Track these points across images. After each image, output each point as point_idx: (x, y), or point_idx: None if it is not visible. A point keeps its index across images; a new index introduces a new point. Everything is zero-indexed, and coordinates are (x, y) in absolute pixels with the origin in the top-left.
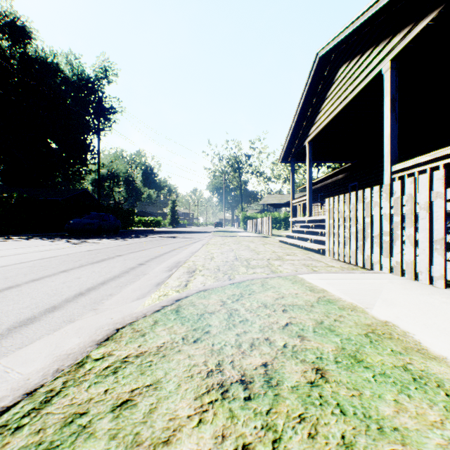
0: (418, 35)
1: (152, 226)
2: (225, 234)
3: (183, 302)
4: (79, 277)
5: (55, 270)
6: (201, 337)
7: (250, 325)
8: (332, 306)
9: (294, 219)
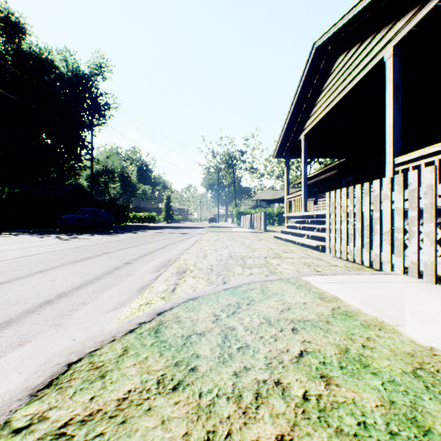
0: (424, 18)
1: (147, 221)
2: (219, 230)
3: (166, 317)
4: (54, 279)
5: (31, 270)
6: (184, 380)
7: (252, 356)
8: (352, 322)
9: (288, 214)
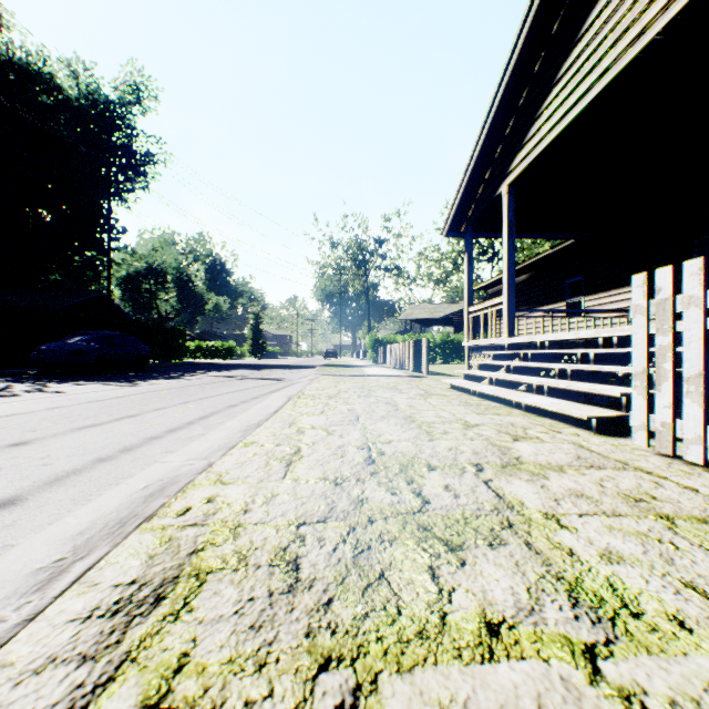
0: None
1: (220, 356)
2: (340, 371)
3: None
4: None
5: None
6: None
7: None
8: None
9: (474, 342)
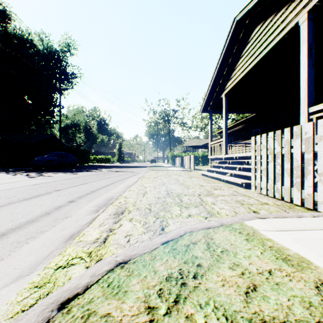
0: None
1: (104, 162)
2: (158, 168)
3: (70, 316)
4: None
5: None
6: None
7: None
8: None
9: (212, 156)
